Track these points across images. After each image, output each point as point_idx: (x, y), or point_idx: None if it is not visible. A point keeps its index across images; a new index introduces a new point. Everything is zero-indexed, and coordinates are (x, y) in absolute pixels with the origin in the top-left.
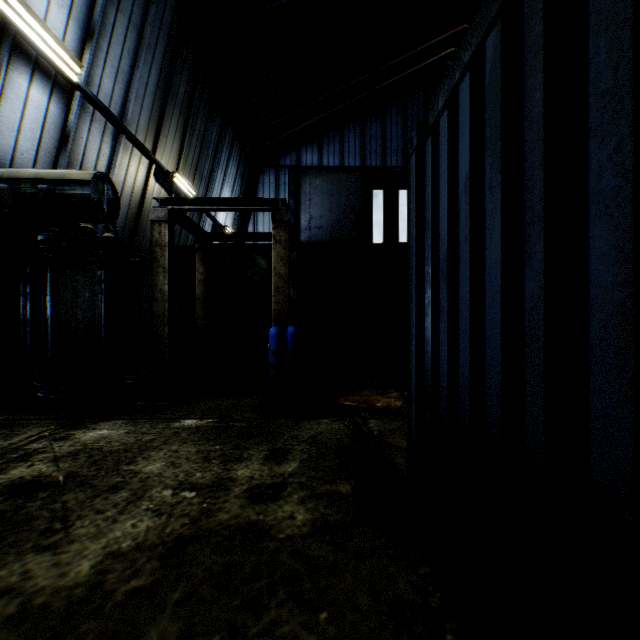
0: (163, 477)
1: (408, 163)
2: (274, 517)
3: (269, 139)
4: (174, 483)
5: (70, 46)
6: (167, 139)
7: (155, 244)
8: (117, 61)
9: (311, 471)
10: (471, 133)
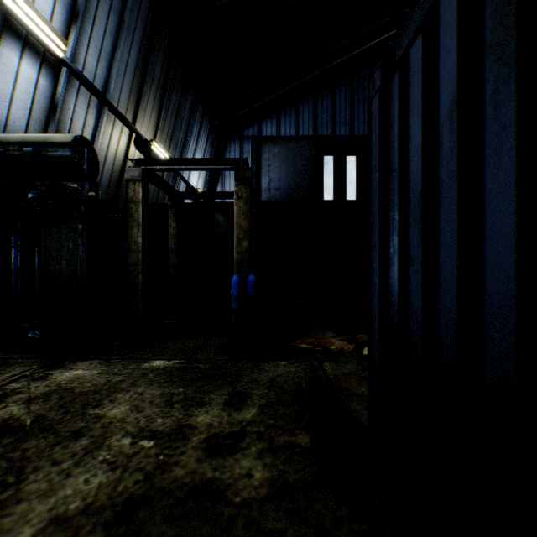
0: (125, 422)
1: (369, 107)
2: (230, 474)
3: (234, 113)
4: (134, 430)
5: (57, 26)
6: (145, 112)
7: (130, 201)
8: (100, 41)
9: (269, 418)
10: (459, 46)
